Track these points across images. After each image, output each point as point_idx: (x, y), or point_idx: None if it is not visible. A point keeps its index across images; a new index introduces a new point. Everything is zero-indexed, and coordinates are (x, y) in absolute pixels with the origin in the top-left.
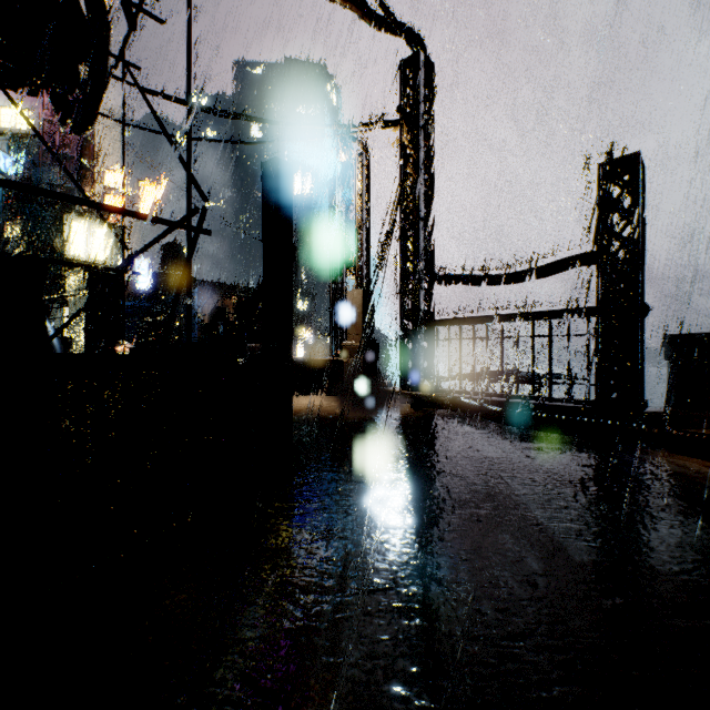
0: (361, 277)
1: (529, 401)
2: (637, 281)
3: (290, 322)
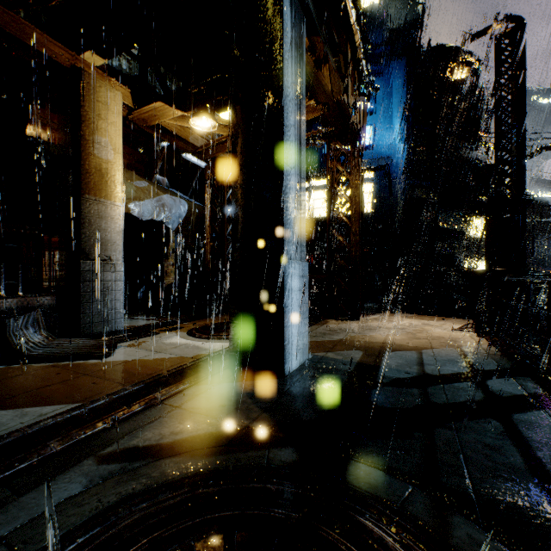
0: None
1: None
2: None
3: None
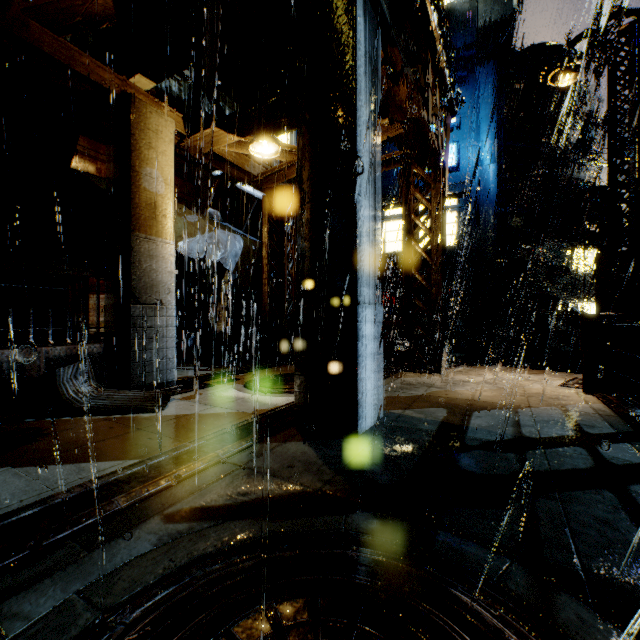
0: None
1: None
2: None
3: None
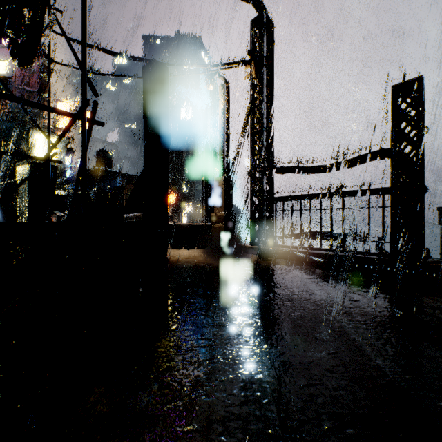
0: (223, 169)
1: (341, 253)
2: (421, 168)
3: (165, 195)
